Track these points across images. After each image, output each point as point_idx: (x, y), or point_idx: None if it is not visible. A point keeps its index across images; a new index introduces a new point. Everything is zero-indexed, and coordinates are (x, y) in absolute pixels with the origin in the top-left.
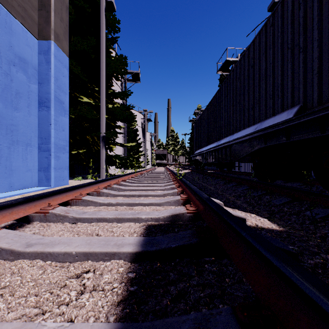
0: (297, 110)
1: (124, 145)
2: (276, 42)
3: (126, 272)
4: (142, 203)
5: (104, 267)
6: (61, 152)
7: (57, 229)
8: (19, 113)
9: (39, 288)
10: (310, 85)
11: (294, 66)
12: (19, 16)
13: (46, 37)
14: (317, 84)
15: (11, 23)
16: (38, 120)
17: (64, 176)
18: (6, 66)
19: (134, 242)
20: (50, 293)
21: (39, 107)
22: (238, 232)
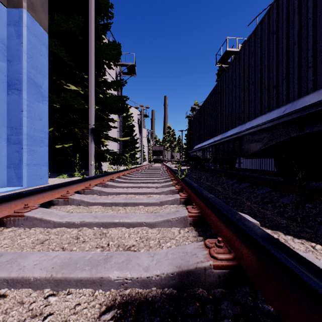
0: None
1: (117, 139)
2: None
3: None
4: (124, 222)
5: None
6: (37, 146)
7: None
8: None
9: None
10: None
11: None
12: None
13: (16, 5)
14: None
15: None
16: (7, 106)
17: (41, 173)
18: None
19: None
20: None
21: (8, 90)
22: None
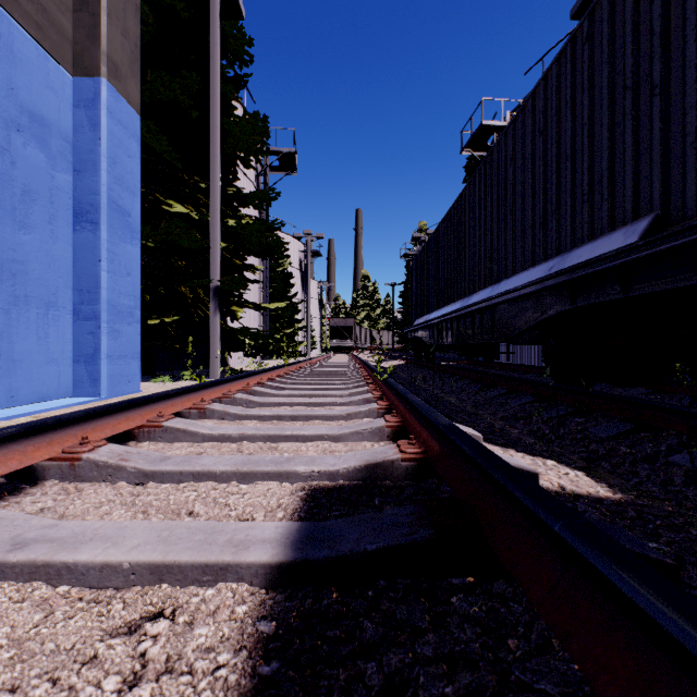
0: (649, 225)
1: (261, 306)
2: (597, 77)
3: (254, 617)
4: (299, 435)
5: (200, 602)
6: (124, 322)
7: (98, 499)
8: (31, 235)
9: (26, 665)
10: (678, 168)
11: (640, 127)
12: (30, 23)
13: (89, 71)
14: (696, 166)
15: (12, 37)
16: (73, 252)
17: (129, 373)
18: (2, 132)
19: (277, 536)
20: (51, 681)
21: (75, 222)
22: (538, 520)
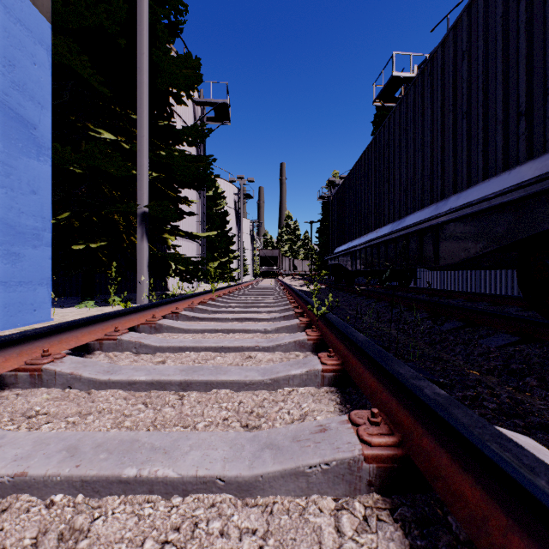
0: None
1: (195, 235)
2: None
3: None
4: (155, 479)
5: None
6: (26, 245)
7: None
8: None
9: None
10: None
11: None
12: None
13: None
14: None
15: None
16: None
17: (35, 300)
18: None
19: None
20: None
21: None
22: None
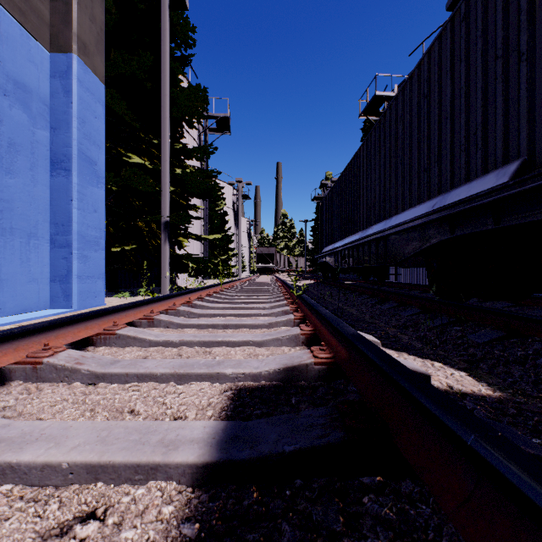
0: (517, 168)
1: (202, 237)
2: (472, 49)
3: (179, 518)
4: (229, 341)
5: (130, 501)
6: (91, 250)
7: (54, 398)
8: (15, 179)
9: None
10: None
11: (509, 88)
12: (14, 9)
13: (63, 48)
14: None
15: None
16: (50, 193)
17: (96, 290)
18: None
19: (204, 436)
20: None
21: (52, 169)
22: (449, 430)
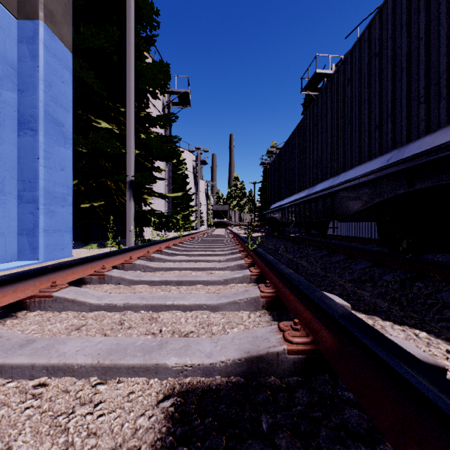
0: None
1: (165, 196)
2: None
3: None
4: (180, 305)
5: None
6: (58, 205)
7: None
8: None
9: None
10: None
11: None
12: None
13: (30, 15)
14: None
15: None
16: (17, 151)
17: (63, 243)
18: None
19: None
20: None
21: (19, 129)
22: None
